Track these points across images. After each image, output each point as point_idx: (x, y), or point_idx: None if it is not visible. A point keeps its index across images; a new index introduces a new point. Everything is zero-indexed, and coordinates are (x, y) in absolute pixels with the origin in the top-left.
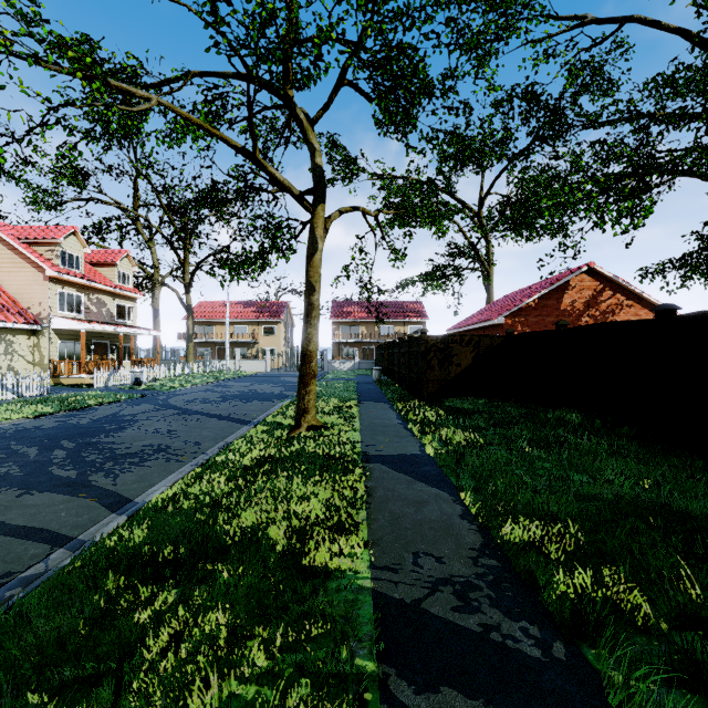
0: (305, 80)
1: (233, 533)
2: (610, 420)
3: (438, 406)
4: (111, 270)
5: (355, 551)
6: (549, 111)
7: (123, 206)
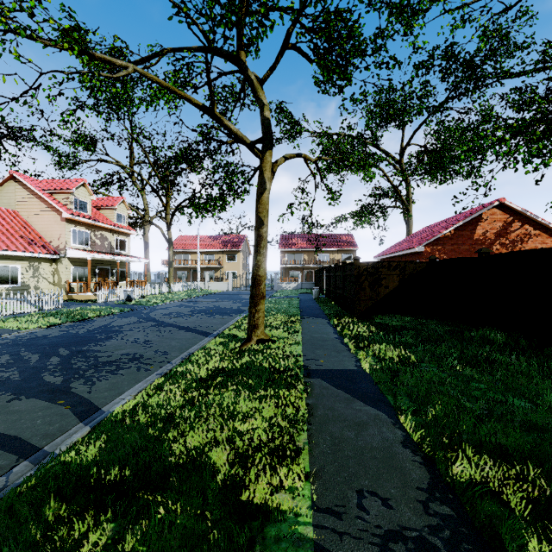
0: (253, 38)
1: (178, 455)
2: (535, 340)
3: (369, 322)
4: (111, 212)
5: (296, 484)
6: (466, 67)
7: (121, 164)
